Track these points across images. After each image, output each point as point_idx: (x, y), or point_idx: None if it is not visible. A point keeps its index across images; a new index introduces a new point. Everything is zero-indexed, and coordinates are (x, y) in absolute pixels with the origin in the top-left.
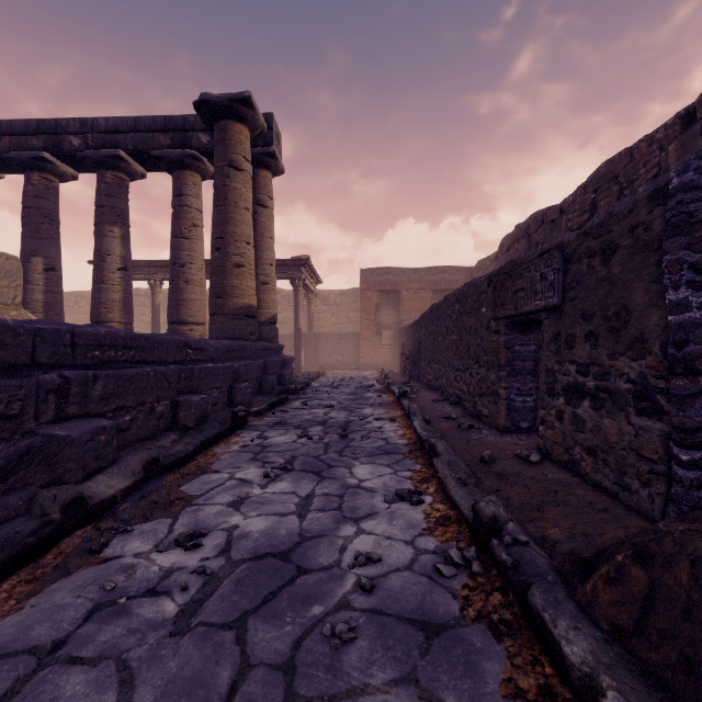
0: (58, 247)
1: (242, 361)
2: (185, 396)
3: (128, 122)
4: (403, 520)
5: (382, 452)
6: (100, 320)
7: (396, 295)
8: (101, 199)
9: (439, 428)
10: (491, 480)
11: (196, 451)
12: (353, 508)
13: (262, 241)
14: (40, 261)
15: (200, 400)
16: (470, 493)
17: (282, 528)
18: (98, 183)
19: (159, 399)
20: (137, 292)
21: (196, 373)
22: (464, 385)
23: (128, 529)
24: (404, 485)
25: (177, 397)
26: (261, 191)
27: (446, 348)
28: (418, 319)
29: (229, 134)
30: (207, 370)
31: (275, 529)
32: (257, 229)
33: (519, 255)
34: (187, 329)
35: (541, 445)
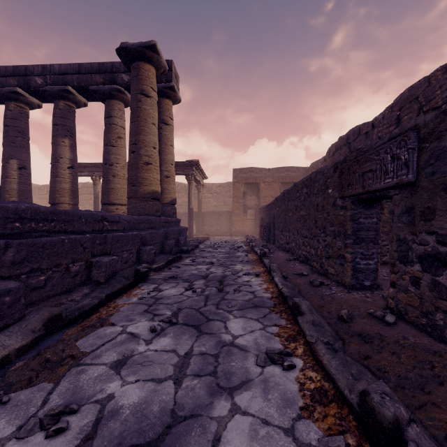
0: (28, 153)
1: (149, 230)
2: (99, 258)
3: (74, 67)
4: (277, 392)
5: (251, 305)
6: (55, 202)
7: (256, 186)
8: (56, 119)
9: (295, 283)
10: (356, 343)
11: (101, 304)
12: (228, 373)
13: (165, 148)
14: (15, 162)
15: (109, 261)
16: (343, 363)
17: (156, 401)
18: (54, 109)
19: (74, 261)
20: (87, 185)
21: (109, 240)
22: (312, 249)
23: (3, 400)
24: (273, 343)
25: (91, 259)
26: (165, 113)
27: (296, 221)
28: (273, 201)
29: (141, 71)
30: (118, 237)
31: (149, 402)
32: (162, 140)
33: (365, 143)
34: (114, 208)
35: (392, 305)
